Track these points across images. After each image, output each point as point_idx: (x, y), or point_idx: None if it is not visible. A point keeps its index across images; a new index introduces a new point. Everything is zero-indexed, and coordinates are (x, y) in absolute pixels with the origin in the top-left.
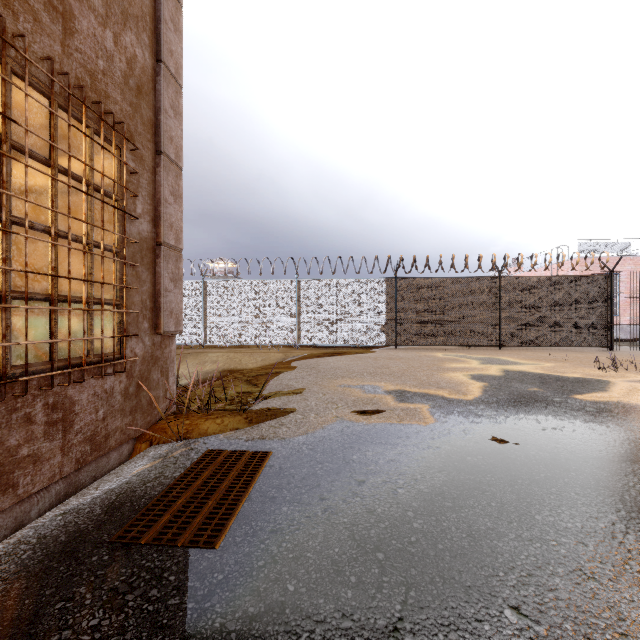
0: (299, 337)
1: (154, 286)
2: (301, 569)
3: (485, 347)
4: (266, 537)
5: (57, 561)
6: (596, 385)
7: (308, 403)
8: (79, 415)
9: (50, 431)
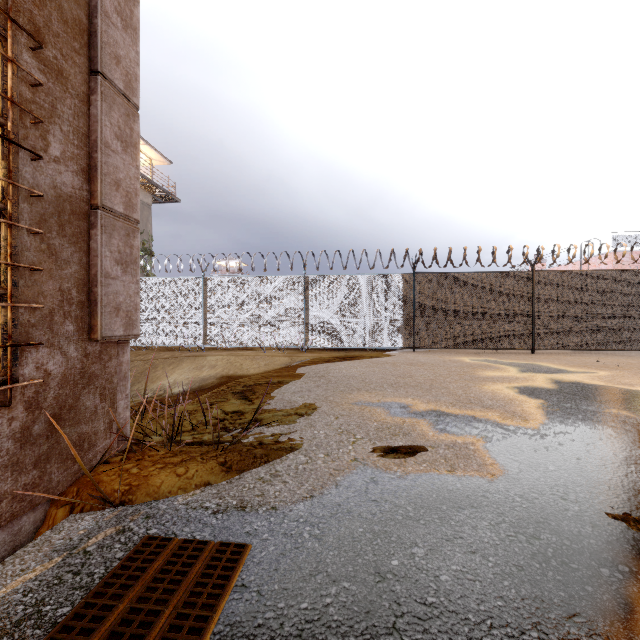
0: (307, 339)
1: (87, 270)
2: None
3: (514, 350)
4: None
5: None
6: None
7: (315, 432)
8: None
9: None
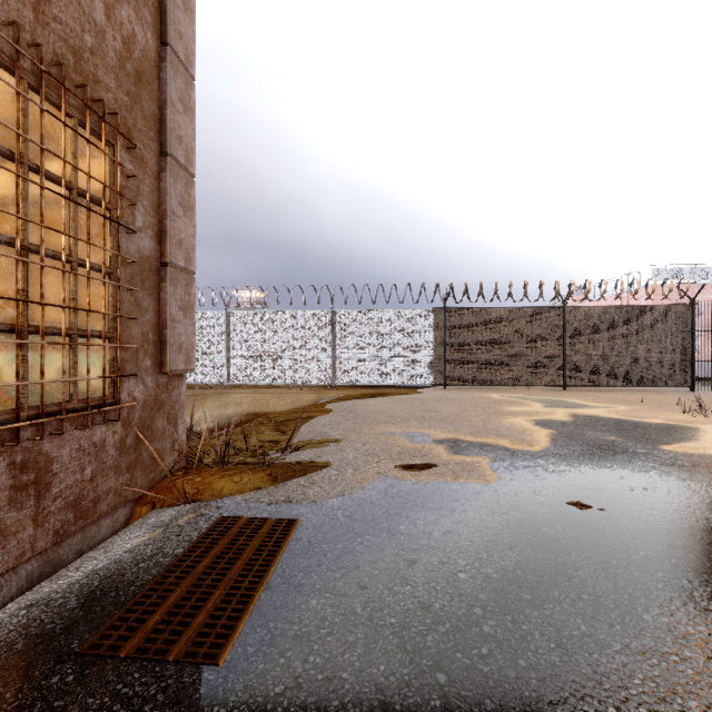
0: (335, 375)
1: (158, 315)
2: (334, 700)
3: (547, 387)
4: (288, 647)
5: (4, 683)
6: (684, 433)
7: (345, 455)
8: (58, 475)
9: (18, 497)
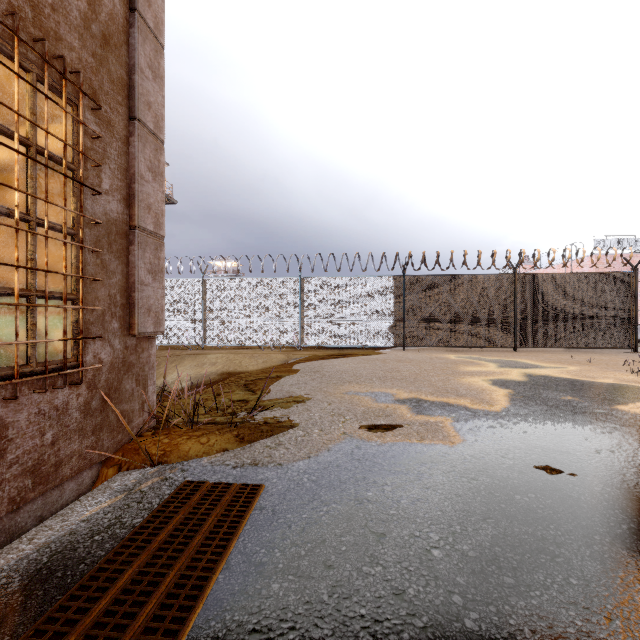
0: (302, 338)
1: (127, 278)
2: None
3: (498, 348)
4: None
5: None
6: (637, 393)
7: (311, 415)
8: (14, 441)
9: None
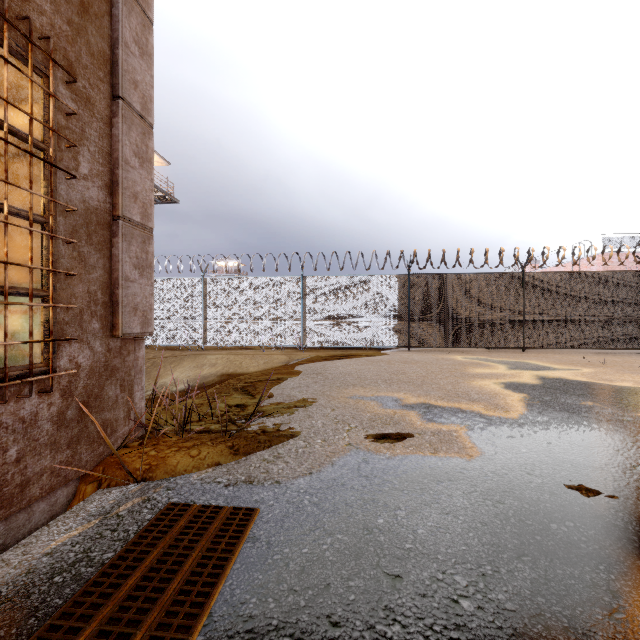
0: (305, 338)
1: (110, 274)
2: None
3: (506, 349)
4: None
5: None
6: None
7: (313, 422)
8: None
9: None
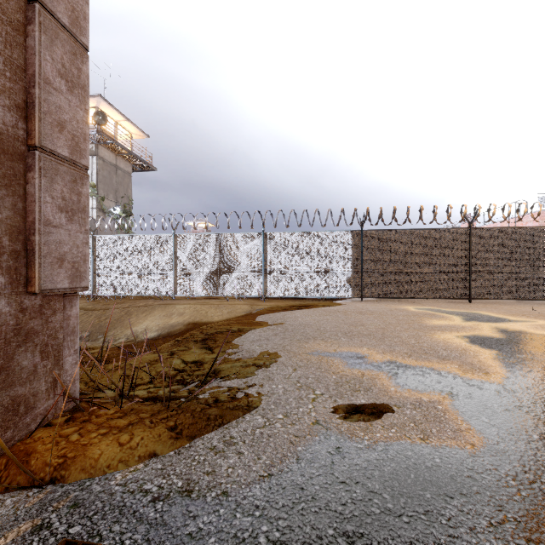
0: (266, 289)
1: (23, 216)
2: None
3: (452, 299)
4: None
5: None
6: None
7: (273, 387)
8: None
9: None
